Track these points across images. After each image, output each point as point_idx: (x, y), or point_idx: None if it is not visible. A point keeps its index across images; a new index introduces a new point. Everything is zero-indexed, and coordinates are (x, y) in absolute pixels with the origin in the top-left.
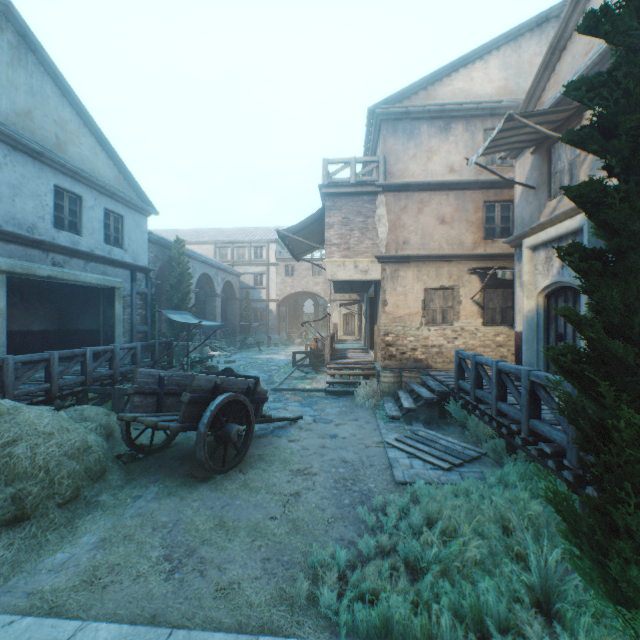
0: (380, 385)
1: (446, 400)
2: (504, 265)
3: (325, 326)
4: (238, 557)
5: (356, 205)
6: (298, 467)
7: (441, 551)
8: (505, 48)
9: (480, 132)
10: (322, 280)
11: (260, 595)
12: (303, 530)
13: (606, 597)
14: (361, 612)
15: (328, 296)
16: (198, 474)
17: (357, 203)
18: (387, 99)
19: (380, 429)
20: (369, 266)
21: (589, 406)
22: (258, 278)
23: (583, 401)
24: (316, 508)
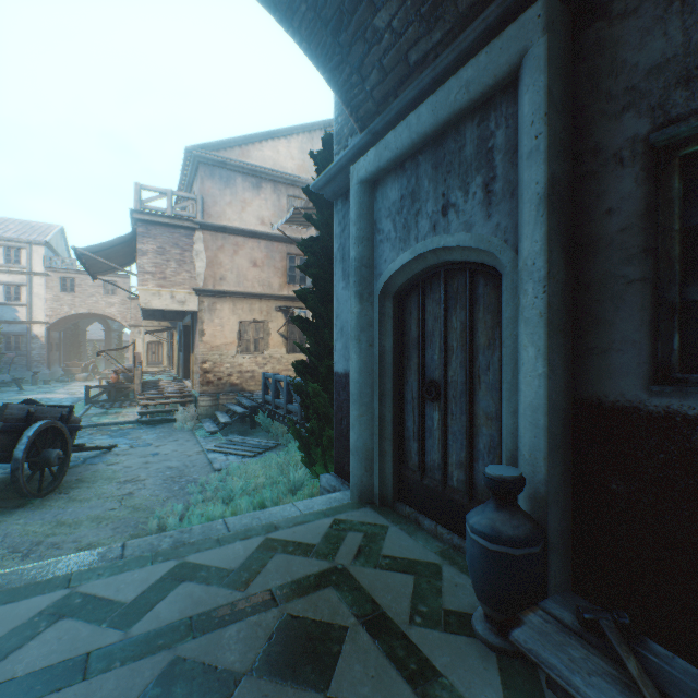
0: (199, 409)
1: (257, 413)
2: (302, 306)
3: (122, 356)
4: (90, 533)
5: (174, 237)
6: (126, 479)
7: (245, 484)
8: (303, 136)
9: (285, 197)
10: (119, 301)
11: (119, 541)
12: (143, 508)
13: (309, 463)
14: (197, 520)
15: (128, 320)
16: (7, 505)
17: (175, 235)
18: (206, 144)
19: (201, 443)
20: (187, 297)
21: (306, 387)
22: (12, 291)
23: (304, 385)
24: (151, 496)
